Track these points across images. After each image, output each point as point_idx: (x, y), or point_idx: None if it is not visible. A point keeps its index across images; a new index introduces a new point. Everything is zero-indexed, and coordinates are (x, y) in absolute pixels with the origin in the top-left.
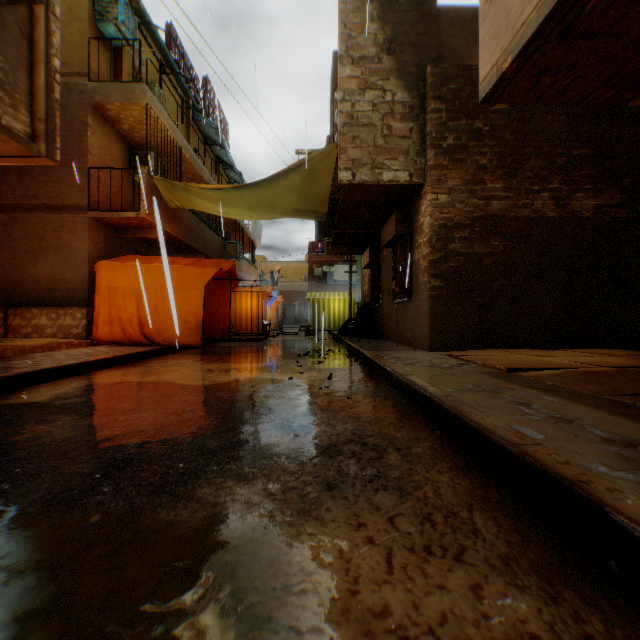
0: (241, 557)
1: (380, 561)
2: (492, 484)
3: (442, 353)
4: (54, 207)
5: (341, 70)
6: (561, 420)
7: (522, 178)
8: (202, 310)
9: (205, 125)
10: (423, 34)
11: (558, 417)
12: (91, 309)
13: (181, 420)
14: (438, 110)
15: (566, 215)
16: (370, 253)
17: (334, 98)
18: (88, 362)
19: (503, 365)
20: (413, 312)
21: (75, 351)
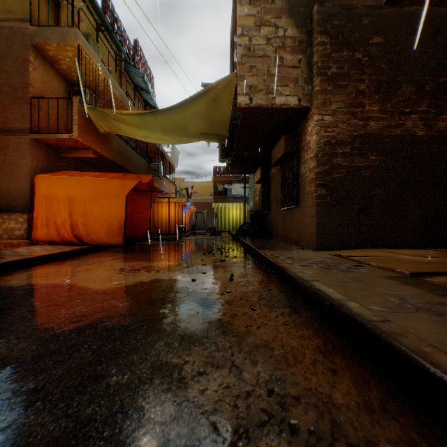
0: None
1: None
2: None
3: (329, 253)
4: (1, 130)
5: (240, 9)
6: None
7: (395, 102)
8: (124, 215)
9: (134, 75)
10: None
11: None
12: (32, 214)
13: (40, 355)
14: (323, 43)
15: (432, 134)
16: (261, 171)
17: (233, 42)
18: (6, 263)
19: (402, 268)
20: (300, 217)
21: (10, 250)
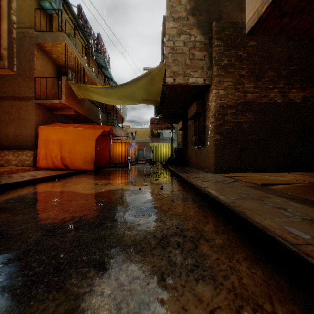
0: None
1: None
2: (278, 273)
3: (221, 174)
4: (16, 97)
5: (167, 24)
6: (312, 221)
7: (263, 81)
8: (94, 151)
9: (98, 58)
10: (211, 5)
11: (309, 219)
12: (36, 151)
13: (72, 217)
14: (219, 45)
15: (287, 101)
16: (182, 122)
17: (163, 41)
18: (29, 180)
19: (258, 182)
20: (205, 153)
21: (25, 173)
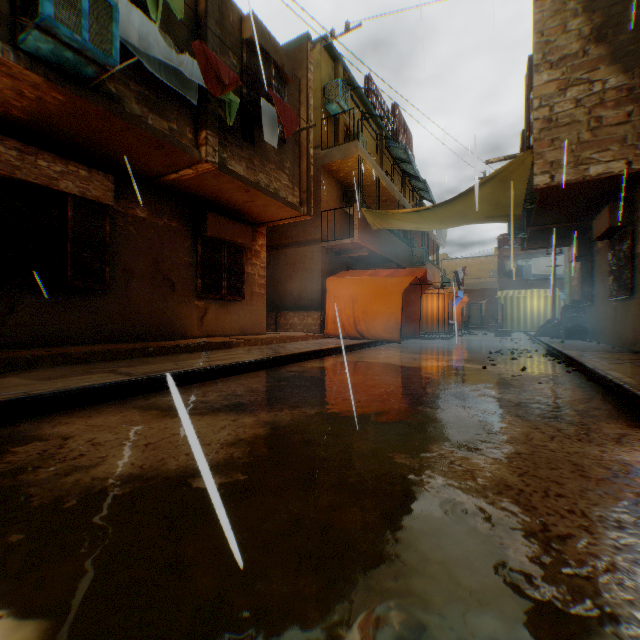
0: (470, 425)
1: (545, 438)
2: None
3: None
4: (300, 243)
5: (536, 79)
6: None
7: None
8: (400, 312)
9: (394, 148)
10: None
11: None
12: (322, 312)
13: (411, 382)
14: None
15: None
16: (577, 246)
17: (529, 99)
18: (333, 348)
19: None
20: (633, 311)
21: (318, 341)
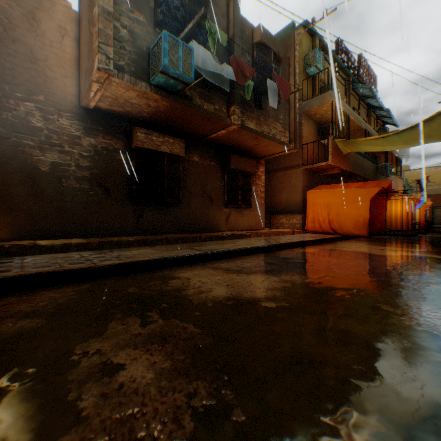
0: (438, 295)
1: None
2: None
3: None
4: (287, 167)
5: None
6: None
7: None
8: (367, 214)
9: (360, 89)
10: None
11: None
12: (303, 215)
13: (383, 265)
14: None
15: None
16: None
17: None
18: (315, 240)
19: None
20: None
21: (301, 235)
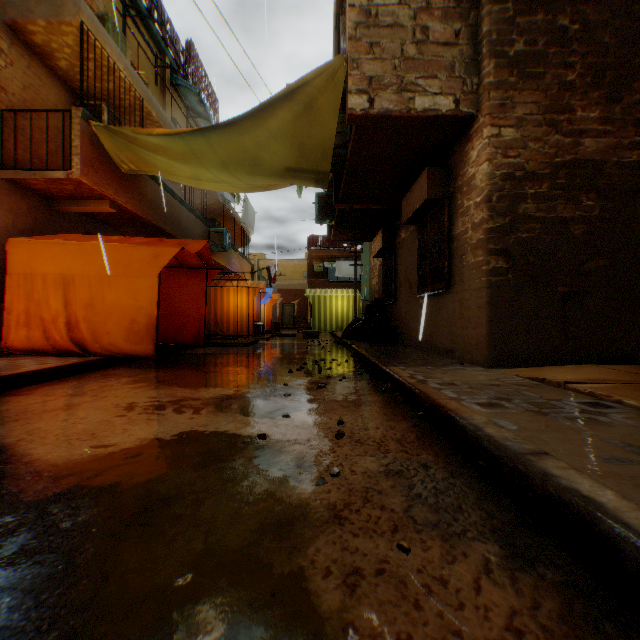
0: None
1: None
2: None
3: (517, 373)
4: None
5: None
6: None
7: (628, 104)
8: (156, 306)
9: (186, 91)
10: None
11: None
12: (4, 305)
13: None
14: None
15: None
16: (383, 236)
17: (340, 17)
18: None
19: None
20: (453, 309)
21: None
